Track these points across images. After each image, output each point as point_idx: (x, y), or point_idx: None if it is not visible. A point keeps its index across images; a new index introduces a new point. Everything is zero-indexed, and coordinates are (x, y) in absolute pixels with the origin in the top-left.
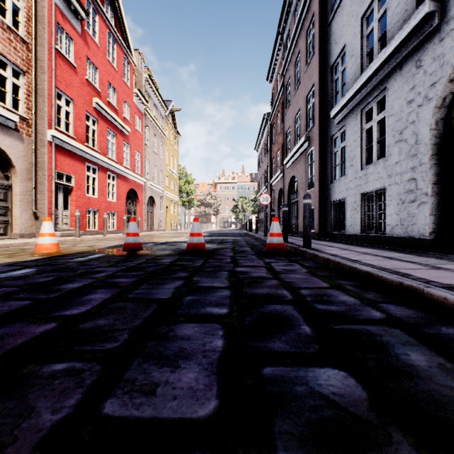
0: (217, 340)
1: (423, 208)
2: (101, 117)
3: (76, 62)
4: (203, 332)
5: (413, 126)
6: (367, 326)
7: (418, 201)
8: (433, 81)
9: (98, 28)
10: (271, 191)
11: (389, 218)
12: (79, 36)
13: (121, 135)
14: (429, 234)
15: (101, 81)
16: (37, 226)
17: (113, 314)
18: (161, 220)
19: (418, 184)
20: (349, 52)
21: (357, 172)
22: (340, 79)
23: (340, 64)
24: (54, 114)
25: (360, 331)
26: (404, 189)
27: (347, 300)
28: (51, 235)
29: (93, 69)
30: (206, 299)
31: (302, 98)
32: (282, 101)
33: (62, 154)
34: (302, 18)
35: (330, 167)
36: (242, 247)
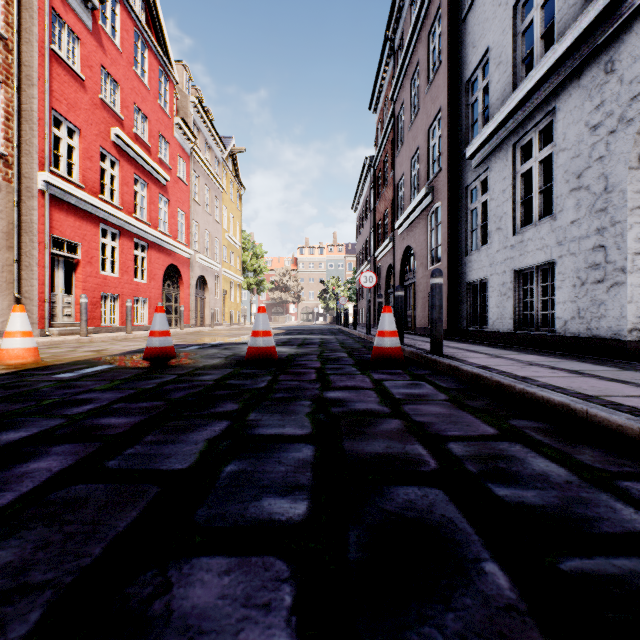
0: (275, 638)
1: (618, 291)
2: (124, 157)
3: (84, 72)
4: (244, 595)
5: (600, 165)
6: (636, 562)
7: (608, 281)
8: (635, 92)
9: (119, 24)
10: (375, 269)
11: (559, 308)
12: (90, 33)
13: (156, 184)
14: (628, 332)
15: (124, 103)
16: None
17: (45, 525)
18: (216, 310)
19: (610, 255)
20: (494, 58)
21: (507, 239)
22: (481, 101)
23: (481, 79)
24: (48, 149)
25: (632, 584)
26: (585, 263)
27: (549, 471)
28: (24, 334)
29: (112, 84)
30: (266, 470)
31: (422, 131)
32: (392, 137)
33: (62, 210)
34: (422, 13)
35: (464, 231)
36: (335, 351)
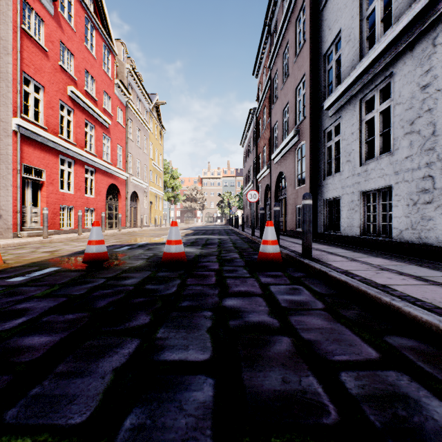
0: None
1: None
2: (77, 107)
3: (47, 45)
4: None
5: (429, 115)
6: None
7: (436, 203)
8: None
9: (74, 12)
10: (257, 187)
11: (396, 221)
12: (51, 17)
13: (101, 127)
14: None
15: (77, 68)
16: (0, 226)
17: None
18: (145, 216)
19: (437, 183)
20: (345, 37)
21: (355, 168)
22: (334, 68)
23: (334, 52)
24: (19, 101)
25: None
26: (417, 188)
27: None
28: None
29: (69, 55)
30: (165, 425)
31: (291, 90)
32: (269, 95)
33: (30, 145)
34: (291, 6)
35: (322, 162)
36: (230, 252)
